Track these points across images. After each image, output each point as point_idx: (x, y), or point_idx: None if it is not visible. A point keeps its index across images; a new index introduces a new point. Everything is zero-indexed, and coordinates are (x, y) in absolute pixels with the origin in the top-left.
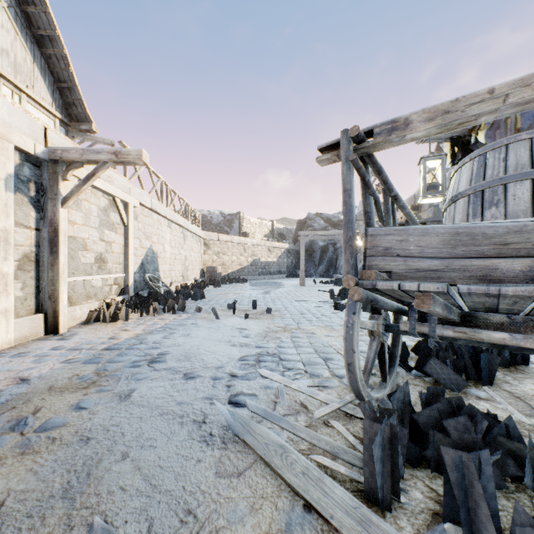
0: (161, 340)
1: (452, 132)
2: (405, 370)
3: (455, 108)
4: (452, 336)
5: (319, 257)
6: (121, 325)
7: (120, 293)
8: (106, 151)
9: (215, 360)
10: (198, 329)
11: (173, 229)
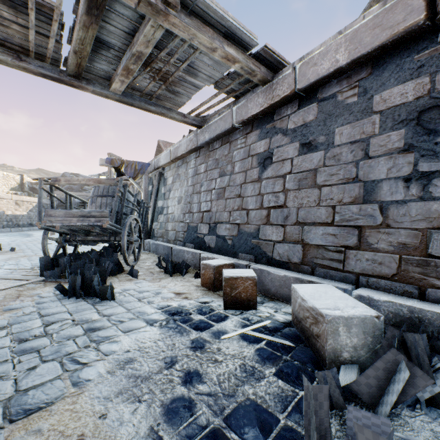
0: None
1: (113, 165)
2: None
3: (71, 180)
4: (81, 239)
5: None
6: None
7: None
8: None
9: None
10: None
11: None
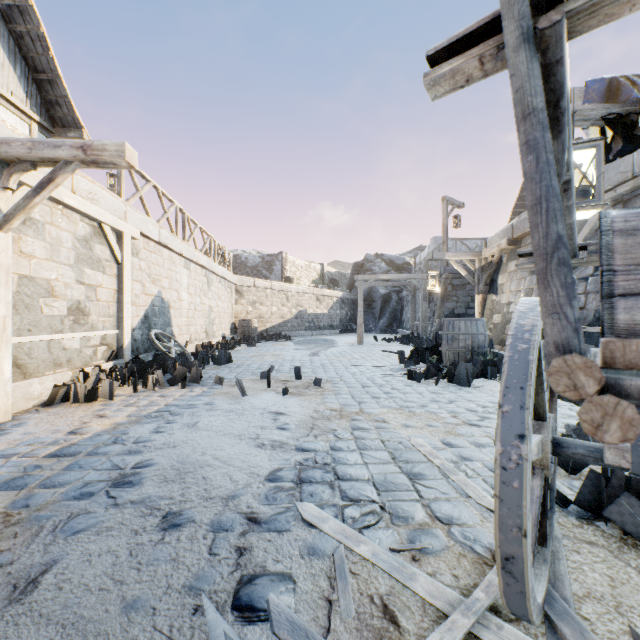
0: (149, 435)
1: (610, 106)
2: (557, 503)
3: None
4: None
5: (379, 308)
6: (99, 408)
7: (110, 357)
8: (68, 144)
9: (226, 481)
10: (212, 415)
11: (193, 271)
